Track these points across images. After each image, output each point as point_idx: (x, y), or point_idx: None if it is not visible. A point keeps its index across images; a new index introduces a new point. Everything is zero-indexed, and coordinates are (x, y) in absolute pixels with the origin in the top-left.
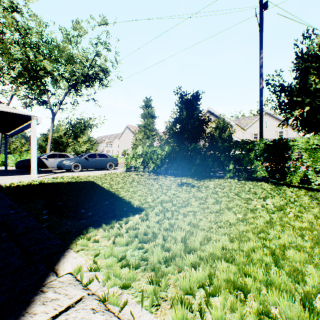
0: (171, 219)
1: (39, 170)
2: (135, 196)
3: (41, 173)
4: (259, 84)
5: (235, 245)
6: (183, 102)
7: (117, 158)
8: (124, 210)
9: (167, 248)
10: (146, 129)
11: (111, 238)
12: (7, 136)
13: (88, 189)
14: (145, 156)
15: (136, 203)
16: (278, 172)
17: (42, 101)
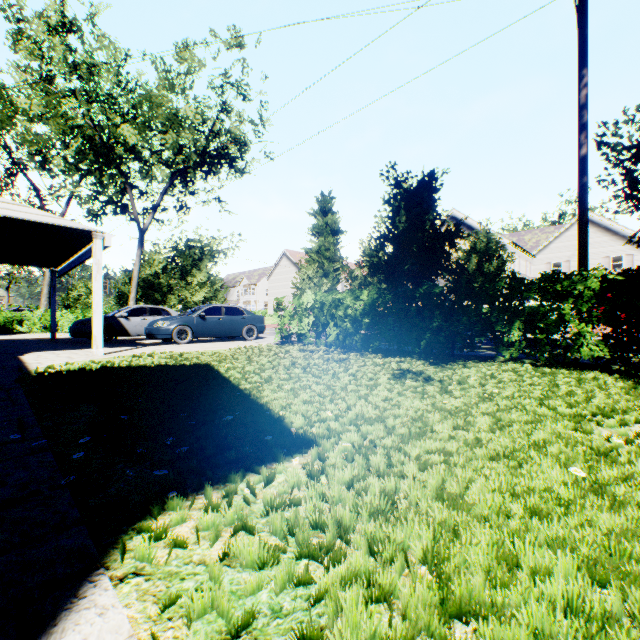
0: (387, 476)
1: (114, 340)
2: (295, 404)
3: (115, 345)
4: (578, 147)
5: (612, 599)
6: (400, 195)
7: (263, 317)
8: (267, 442)
9: (385, 594)
10: (322, 257)
11: (222, 534)
12: (55, 274)
13: (195, 382)
14: (320, 311)
15: (297, 423)
16: (637, 348)
17: (121, 205)
